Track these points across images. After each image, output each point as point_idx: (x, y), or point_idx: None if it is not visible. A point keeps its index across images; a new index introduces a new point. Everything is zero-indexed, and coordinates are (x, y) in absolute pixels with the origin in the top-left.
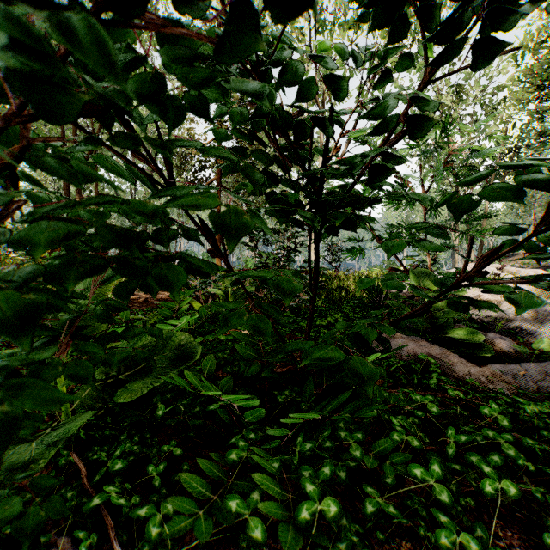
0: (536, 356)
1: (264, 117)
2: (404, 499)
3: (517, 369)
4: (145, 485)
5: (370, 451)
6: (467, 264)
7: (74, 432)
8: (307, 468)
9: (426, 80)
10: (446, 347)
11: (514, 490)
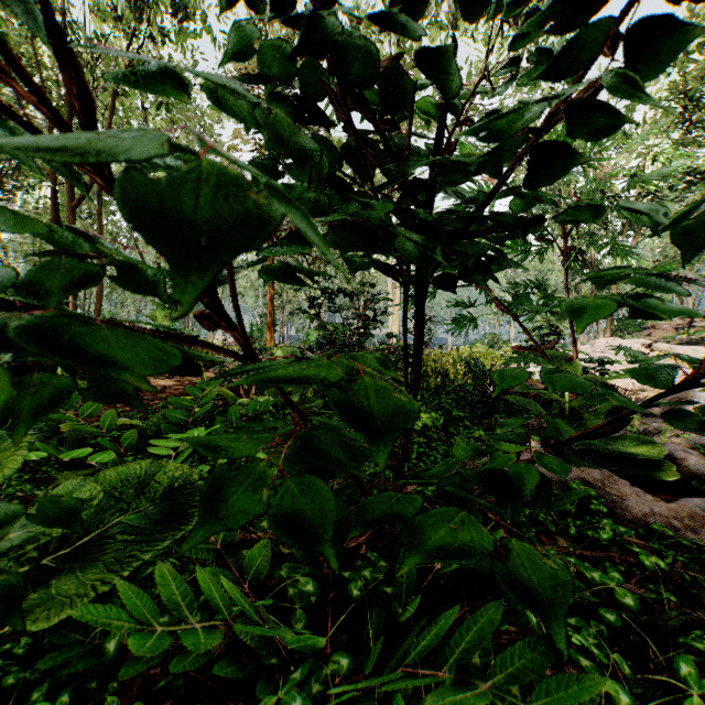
0: None
1: (323, 52)
2: None
3: None
4: None
5: None
6: None
7: None
8: None
9: None
10: (601, 465)
11: None
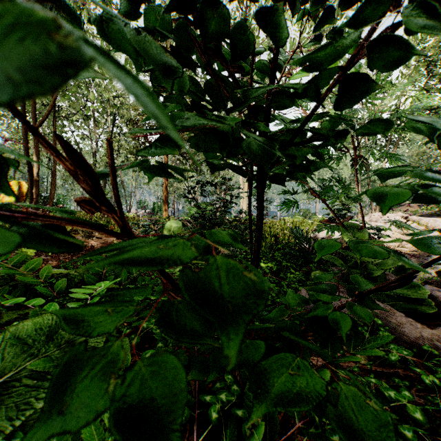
0: None
1: None
2: None
3: None
4: None
5: None
6: None
7: None
8: None
9: None
10: (382, 300)
11: None
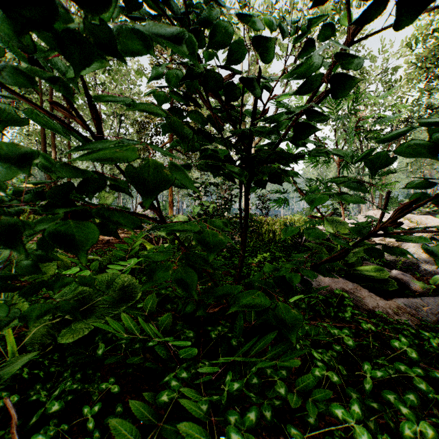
0: (433, 290)
1: (196, 79)
2: (326, 436)
3: (419, 302)
4: (82, 423)
5: (294, 387)
6: (382, 214)
7: (17, 372)
8: (233, 413)
9: (346, 43)
10: (357, 282)
11: (431, 431)
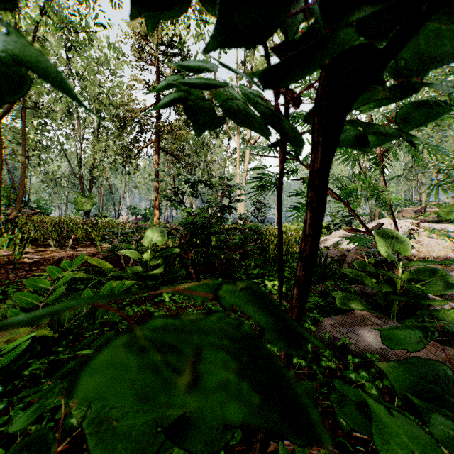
0: None
1: None
2: None
3: None
4: None
5: None
6: None
7: None
8: None
9: None
10: None
11: None
